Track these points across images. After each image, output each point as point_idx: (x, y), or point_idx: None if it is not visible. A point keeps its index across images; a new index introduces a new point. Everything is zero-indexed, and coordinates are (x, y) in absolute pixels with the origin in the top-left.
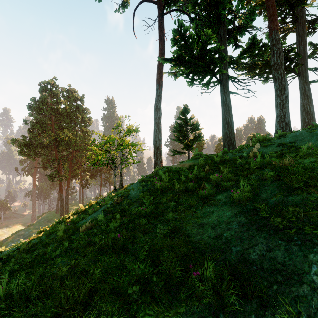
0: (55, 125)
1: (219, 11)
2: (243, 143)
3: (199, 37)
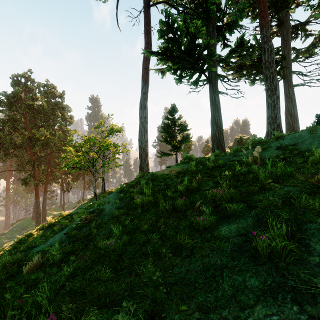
0: (30, 123)
1: (208, 5)
2: (230, 145)
3: (188, 30)
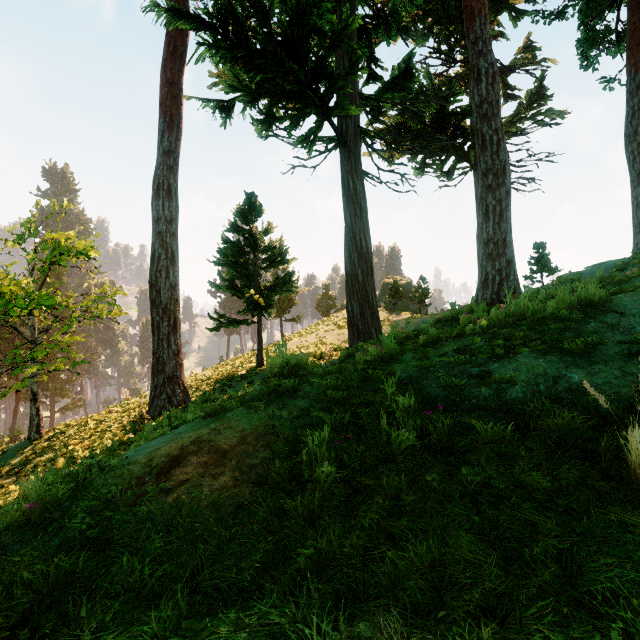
0: None
1: None
2: None
3: None
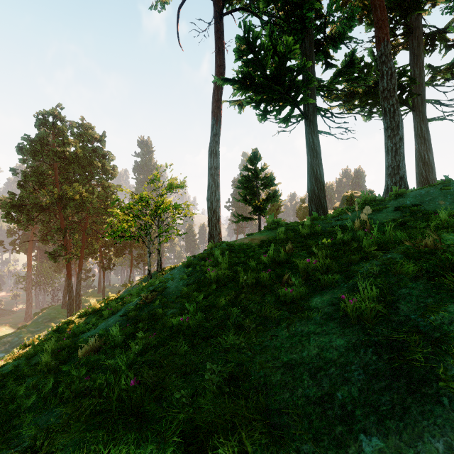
0: (60, 177)
1: (304, 12)
2: (336, 205)
3: (275, 48)
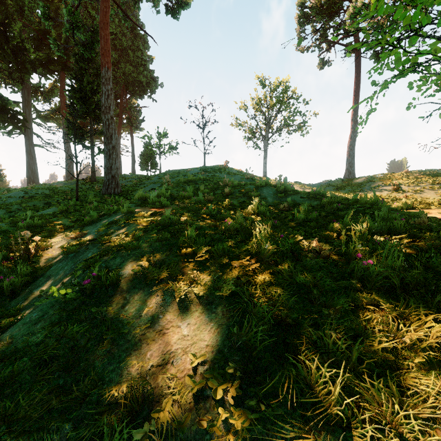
0: None
1: (23, 75)
2: None
3: (0, 95)
